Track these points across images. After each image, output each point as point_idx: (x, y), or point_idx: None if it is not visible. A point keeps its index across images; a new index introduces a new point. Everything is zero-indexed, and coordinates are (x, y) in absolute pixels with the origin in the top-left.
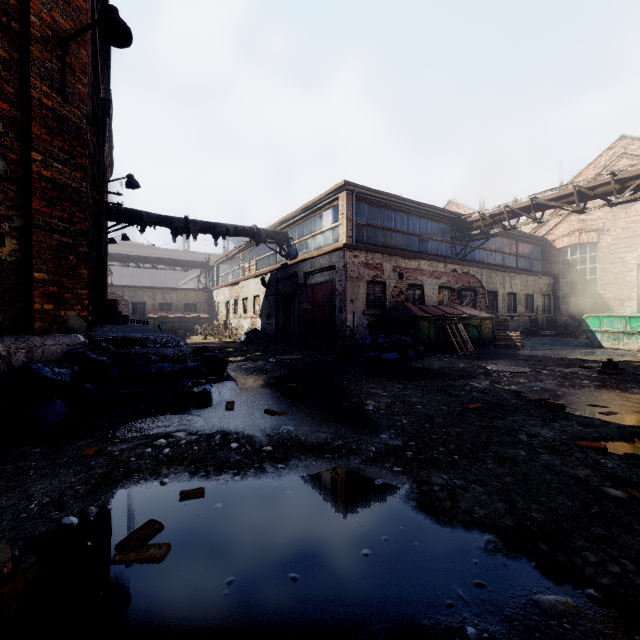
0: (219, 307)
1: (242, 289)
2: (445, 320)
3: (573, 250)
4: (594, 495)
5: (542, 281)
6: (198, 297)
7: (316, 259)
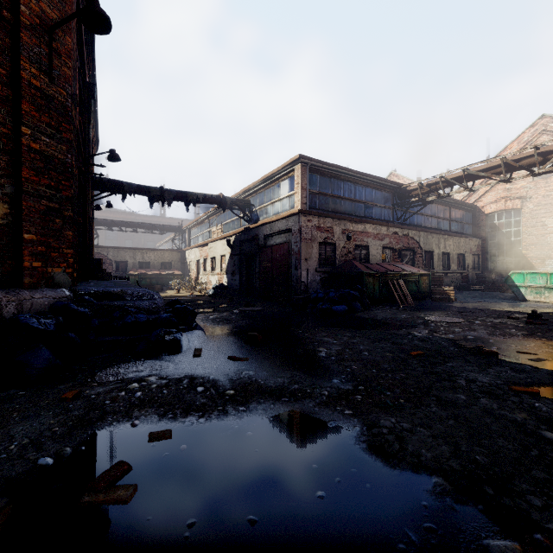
0: (191, 265)
1: (210, 249)
2: (388, 276)
3: (499, 215)
4: (532, 438)
5: (472, 242)
6: (172, 256)
7: (275, 223)
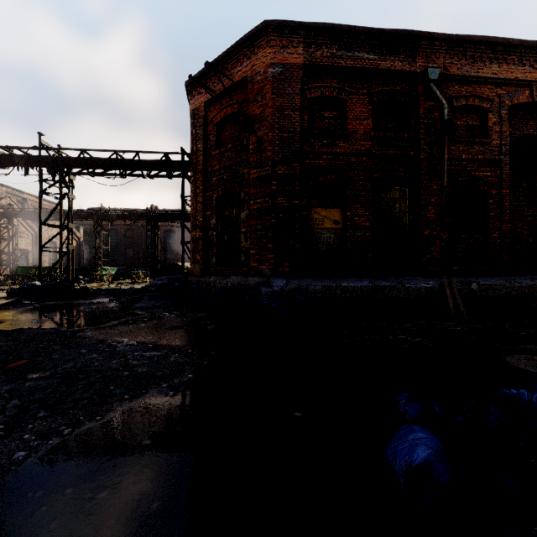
0: None
1: None
2: None
3: None
4: None
5: None
6: None
7: None
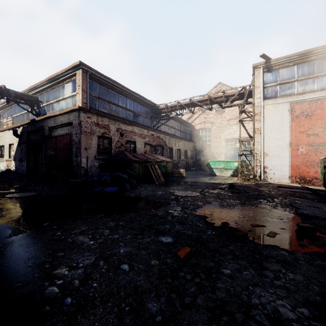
0: None
1: None
2: (148, 162)
3: (202, 131)
4: None
5: (190, 144)
6: None
7: (58, 117)
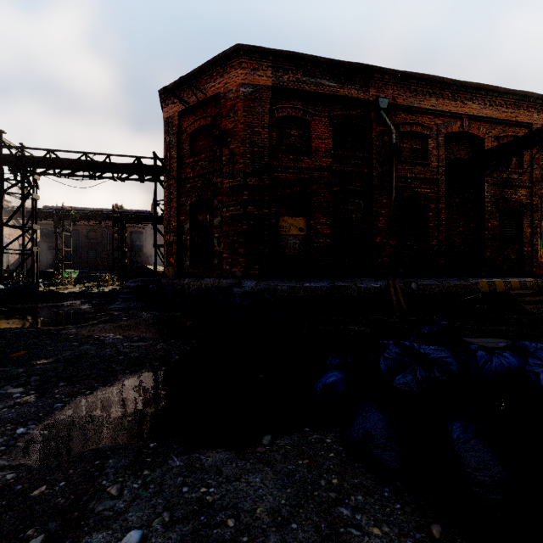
0: None
1: None
2: None
3: None
4: None
5: None
6: None
7: None
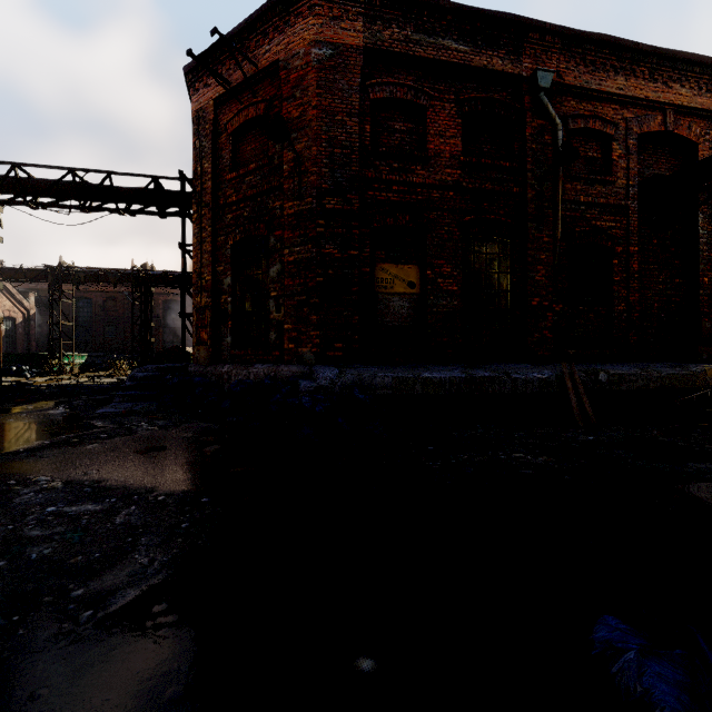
0: None
1: None
2: None
3: None
4: None
5: None
6: None
7: None
